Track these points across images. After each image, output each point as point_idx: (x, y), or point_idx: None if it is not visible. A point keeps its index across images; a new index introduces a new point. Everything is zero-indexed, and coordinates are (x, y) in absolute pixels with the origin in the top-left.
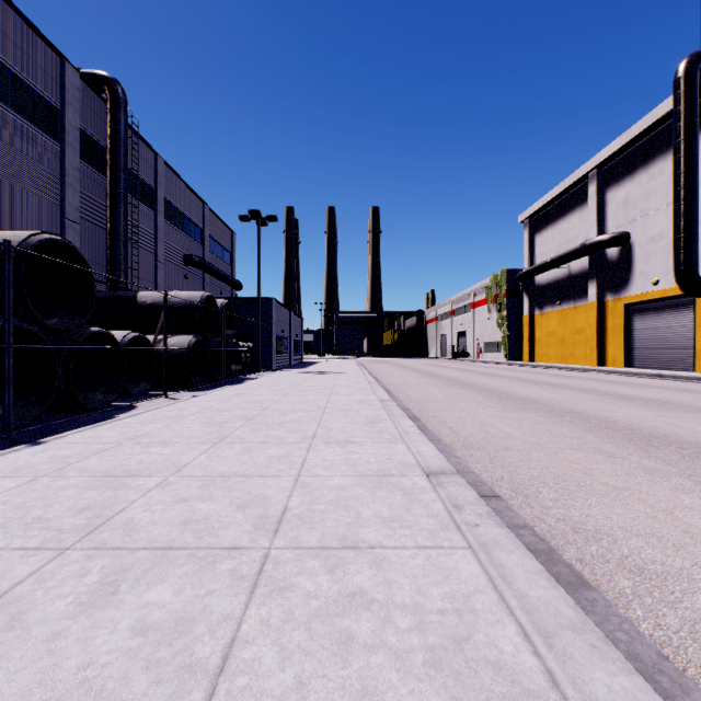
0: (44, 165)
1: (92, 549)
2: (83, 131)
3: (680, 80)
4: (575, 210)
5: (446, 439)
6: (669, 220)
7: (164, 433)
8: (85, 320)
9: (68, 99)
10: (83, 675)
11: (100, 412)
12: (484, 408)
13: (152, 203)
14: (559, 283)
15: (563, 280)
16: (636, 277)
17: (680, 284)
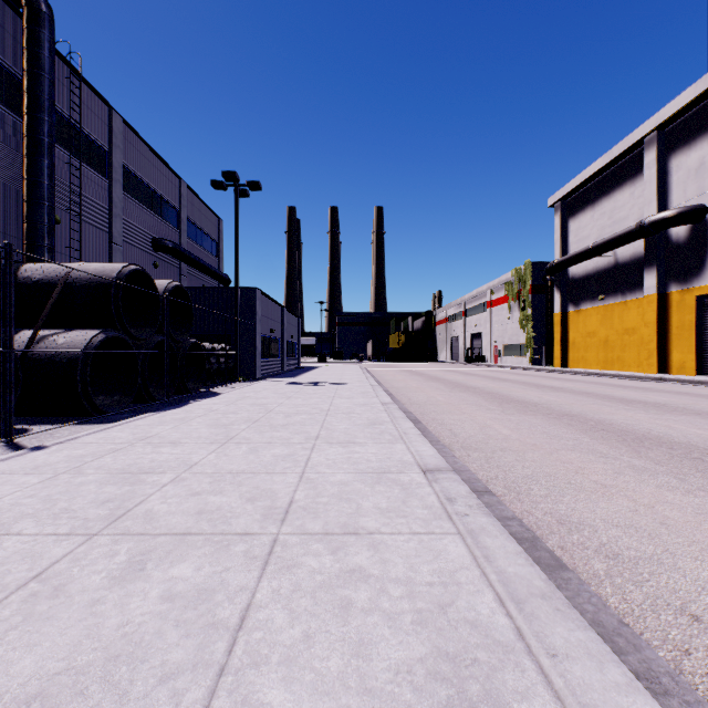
0: None
1: None
2: None
3: None
4: (624, 186)
5: None
6: None
7: None
8: None
9: None
10: None
11: None
12: (636, 475)
13: (105, 169)
14: (601, 274)
15: (607, 271)
16: None
17: None
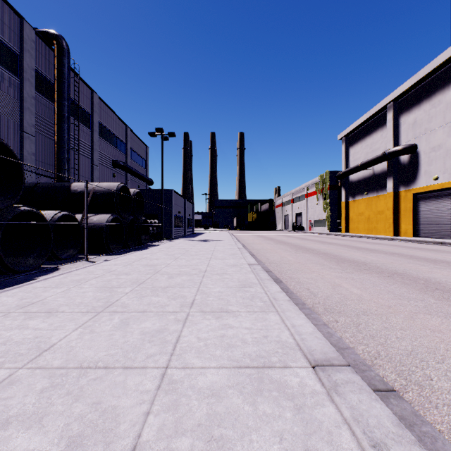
0: (7, 94)
1: None
2: (38, 72)
3: None
4: (377, 130)
5: (308, 302)
6: (446, 135)
7: (58, 299)
8: (14, 201)
9: (26, 47)
10: None
11: (24, 274)
12: (328, 269)
13: (90, 124)
14: (366, 179)
15: (369, 178)
16: (422, 175)
17: None
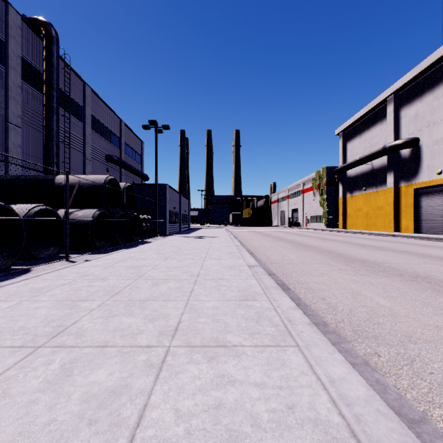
0: None
1: None
2: (25, 60)
3: None
4: (377, 124)
5: (328, 319)
6: None
7: None
8: None
9: (11, 33)
10: None
11: None
12: (339, 271)
13: (82, 117)
14: (364, 175)
15: (368, 173)
16: (424, 169)
17: None
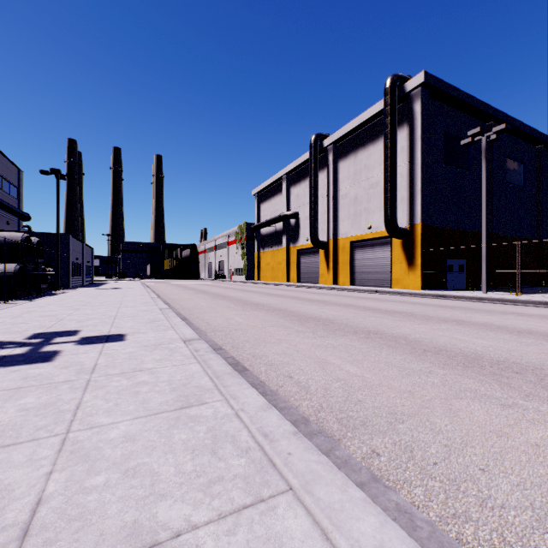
0: None
1: (67, 320)
2: None
3: (312, 145)
4: (278, 195)
5: (177, 308)
6: None
7: (45, 309)
8: None
9: None
10: (89, 324)
11: None
12: (204, 300)
13: None
14: (271, 234)
15: (273, 233)
16: (301, 236)
17: (312, 242)
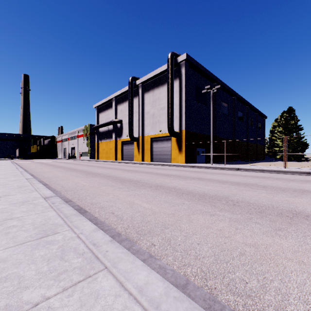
0: None
1: None
2: None
3: (129, 82)
4: (110, 109)
5: (40, 178)
6: None
7: None
8: None
9: None
10: None
11: None
12: (60, 172)
13: None
14: (106, 132)
15: (107, 131)
16: (124, 134)
17: (130, 137)
